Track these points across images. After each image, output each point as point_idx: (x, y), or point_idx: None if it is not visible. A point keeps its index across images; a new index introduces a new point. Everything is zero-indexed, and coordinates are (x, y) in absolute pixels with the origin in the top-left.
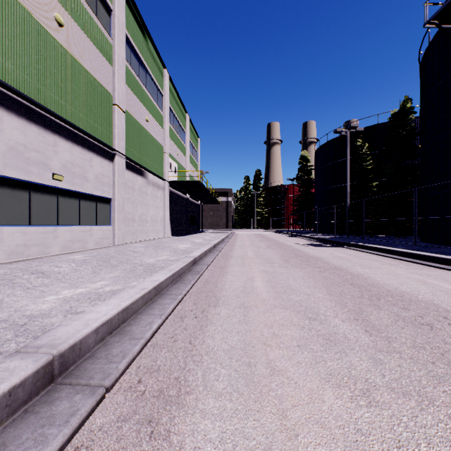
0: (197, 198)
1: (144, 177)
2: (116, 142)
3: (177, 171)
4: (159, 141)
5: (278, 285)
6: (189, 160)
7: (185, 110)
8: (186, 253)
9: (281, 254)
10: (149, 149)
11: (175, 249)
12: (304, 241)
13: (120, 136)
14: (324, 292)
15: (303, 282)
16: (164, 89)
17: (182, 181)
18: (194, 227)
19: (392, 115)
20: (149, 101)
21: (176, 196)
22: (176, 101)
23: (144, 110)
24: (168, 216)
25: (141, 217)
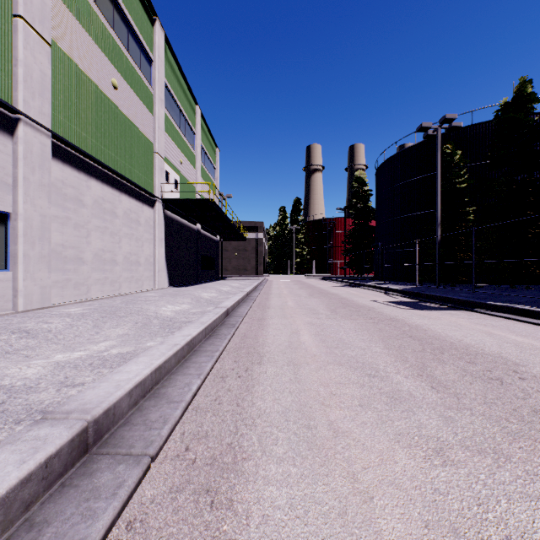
0: (214, 231)
1: (109, 185)
2: (21, 95)
3: (175, 183)
4: (144, 131)
5: None
6: (202, 175)
7: (195, 100)
8: (166, 328)
9: (383, 340)
10: (121, 139)
11: (149, 318)
12: (381, 295)
13: (33, 86)
14: None
15: None
16: (154, 49)
17: (184, 199)
18: (210, 273)
19: (501, 105)
20: (121, 56)
21: (178, 226)
22: (178, 79)
23: (107, 65)
24: (162, 255)
25: (100, 255)
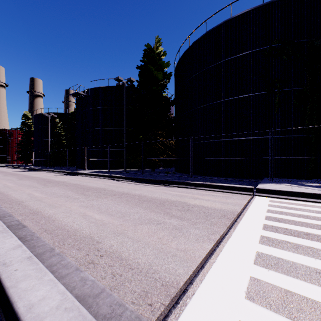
0: None
1: None
2: None
3: None
4: None
5: (2, 178)
6: None
7: None
8: None
9: (4, 174)
10: None
11: None
12: (21, 170)
13: None
14: (15, 178)
15: (10, 178)
16: None
17: None
18: None
19: (71, 113)
20: None
21: None
22: None
23: None
24: None
25: None
